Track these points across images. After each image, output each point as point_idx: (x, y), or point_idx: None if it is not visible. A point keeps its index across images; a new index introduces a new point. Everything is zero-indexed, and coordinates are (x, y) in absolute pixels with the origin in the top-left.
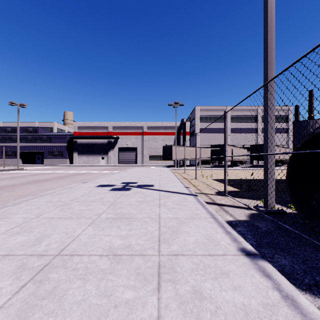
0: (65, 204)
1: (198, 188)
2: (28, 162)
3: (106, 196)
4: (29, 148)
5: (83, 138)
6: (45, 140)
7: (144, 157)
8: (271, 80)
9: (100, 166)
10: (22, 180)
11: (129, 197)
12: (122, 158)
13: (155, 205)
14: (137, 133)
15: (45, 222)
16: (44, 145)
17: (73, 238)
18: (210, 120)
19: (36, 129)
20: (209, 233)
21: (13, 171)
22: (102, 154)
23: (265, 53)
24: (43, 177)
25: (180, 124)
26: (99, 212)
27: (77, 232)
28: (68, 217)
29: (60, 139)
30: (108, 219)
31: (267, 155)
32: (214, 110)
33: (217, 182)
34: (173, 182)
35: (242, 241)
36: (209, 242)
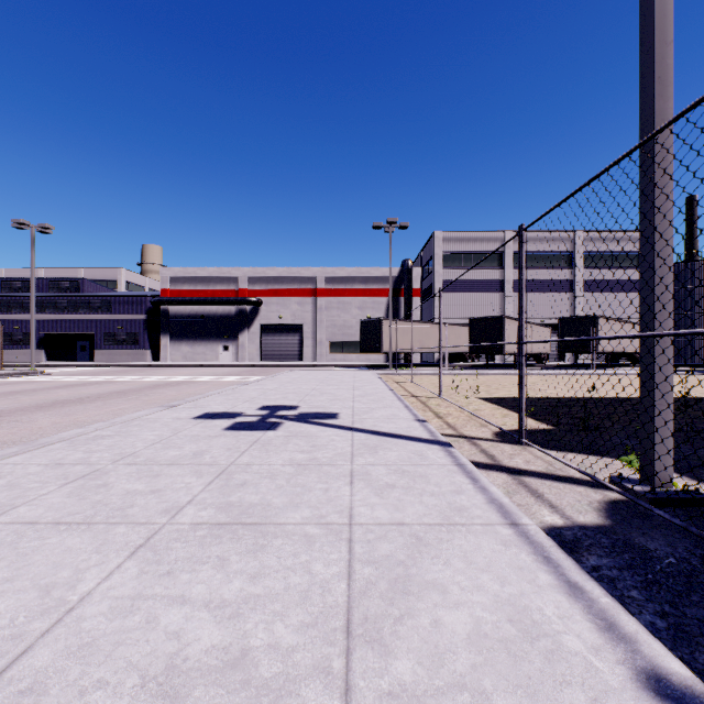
0: (94, 473)
1: (449, 422)
2: (61, 358)
3: (213, 446)
4: (62, 326)
5: (182, 303)
6: (98, 307)
7: (319, 345)
8: (678, 117)
9: (220, 367)
10: (28, 400)
11: (272, 451)
12: (269, 348)
13: (339, 477)
14: (304, 293)
15: (3, 539)
16: (96, 318)
17: (57, 614)
18: (467, 263)
19: (77, 284)
20: (513, 593)
21: (19, 377)
22: (224, 340)
23: (646, 55)
24: (80, 393)
25: (400, 272)
26: (179, 500)
27: (83, 586)
28: (81, 519)
29: (131, 305)
30: (198, 527)
31: (653, 337)
32: (476, 241)
33: (492, 406)
34: (387, 407)
35: (639, 635)
36: (522, 637)
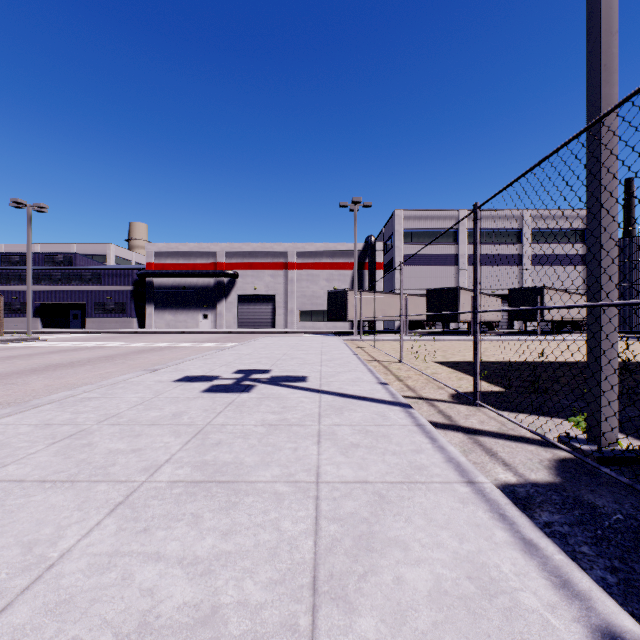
0: (80, 433)
1: (409, 385)
2: (55, 325)
3: (191, 407)
4: (57, 297)
5: (165, 275)
6: (89, 279)
7: (290, 314)
8: (624, 101)
9: (200, 333)
10: (24, 364)
11: (246, 412)
12: (244, 316)
13: (307, 437)
14: (276, 266)
15: None
16: (87, 289)
17: (38, 570)
18: (424, 239)
19: (70, 258)
20: (471, 550)
21: (16, 343)
22: (204, 309)
23: (593, 45)
24: (71, 357)
25: (364, 247)
26: (158, 459)
27: (64, 543)
28: (65, 477)
29: (119, 277)
30: (175, 485)
31: (599, 307)
32: (433, 219)
33: (448, 370)
34: (352, 371)
35: (592, 592)
36: (481, 594)
